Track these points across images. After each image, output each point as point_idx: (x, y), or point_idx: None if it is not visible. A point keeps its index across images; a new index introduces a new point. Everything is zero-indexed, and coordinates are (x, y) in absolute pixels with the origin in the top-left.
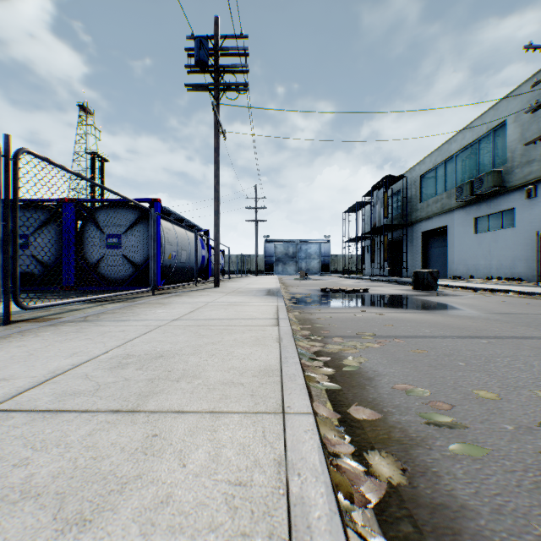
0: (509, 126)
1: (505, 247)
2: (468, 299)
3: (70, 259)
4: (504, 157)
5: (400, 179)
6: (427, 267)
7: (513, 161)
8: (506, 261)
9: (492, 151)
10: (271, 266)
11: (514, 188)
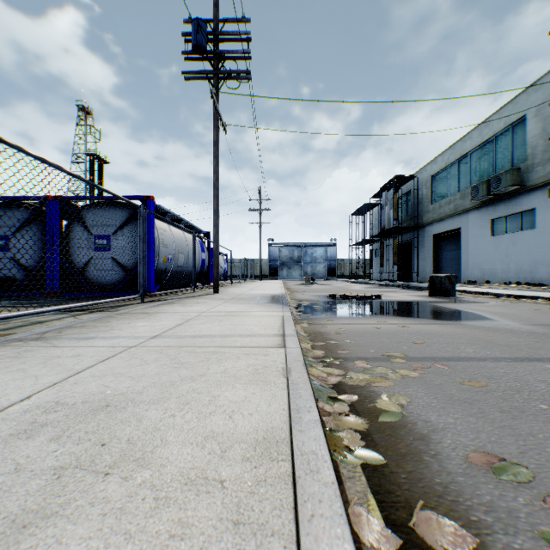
0: (529, 121)
1: (524, 250)
2: (495, 307)
3: (54, 263)
4: (523, 154)
5: (410, 180)
6: (439, 271)
7: (534, 158)
8: (526, 265)
9: (510, 148)
10: (276, 271)
11: (535, 187)
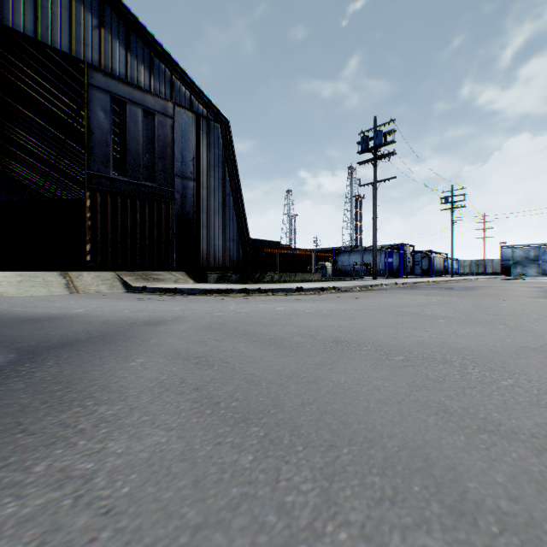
0: None
1: None
2: None
3: None
4: None
5: None
6: None
7: None
8: None
9: None
10: (507, 269)
11: None
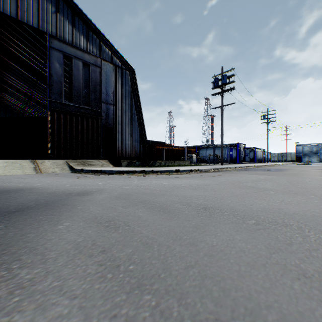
0: None
1: None
2: None
3: None
4: None
5: None
6: None
7: None
8: None
9: None
10: (299, 158)
11: None
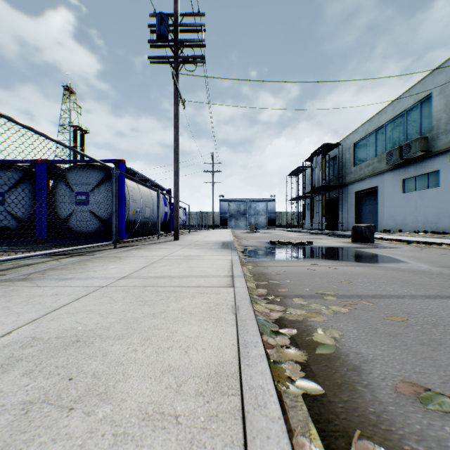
0: (434, 98)
1: (430, 204)
2: (407, 251)
3: (42, 215)
4: (429, 126)
5: (336, 147)
6: (359, 222)
7: (438, 129)
8: (432, 217)
9: (418, 121)
10: (226, 221)
11: (439, 153)
